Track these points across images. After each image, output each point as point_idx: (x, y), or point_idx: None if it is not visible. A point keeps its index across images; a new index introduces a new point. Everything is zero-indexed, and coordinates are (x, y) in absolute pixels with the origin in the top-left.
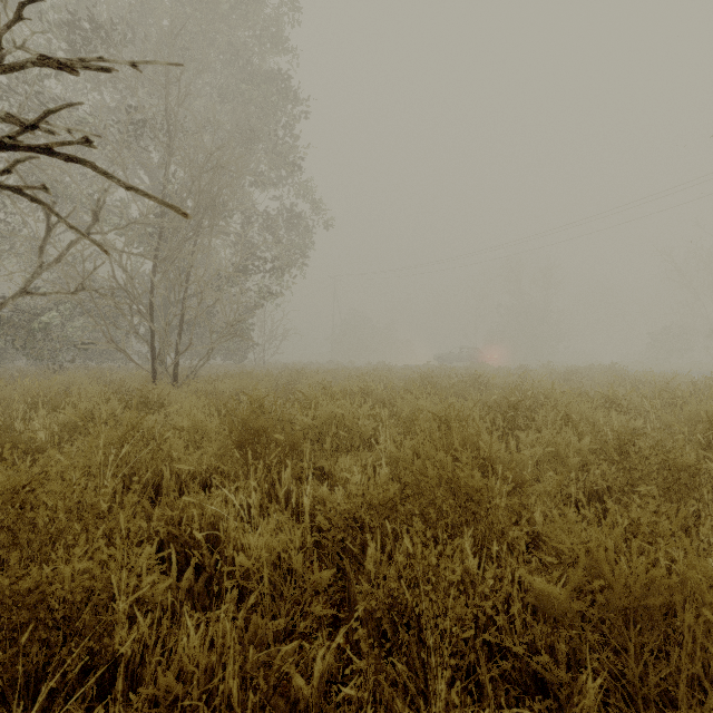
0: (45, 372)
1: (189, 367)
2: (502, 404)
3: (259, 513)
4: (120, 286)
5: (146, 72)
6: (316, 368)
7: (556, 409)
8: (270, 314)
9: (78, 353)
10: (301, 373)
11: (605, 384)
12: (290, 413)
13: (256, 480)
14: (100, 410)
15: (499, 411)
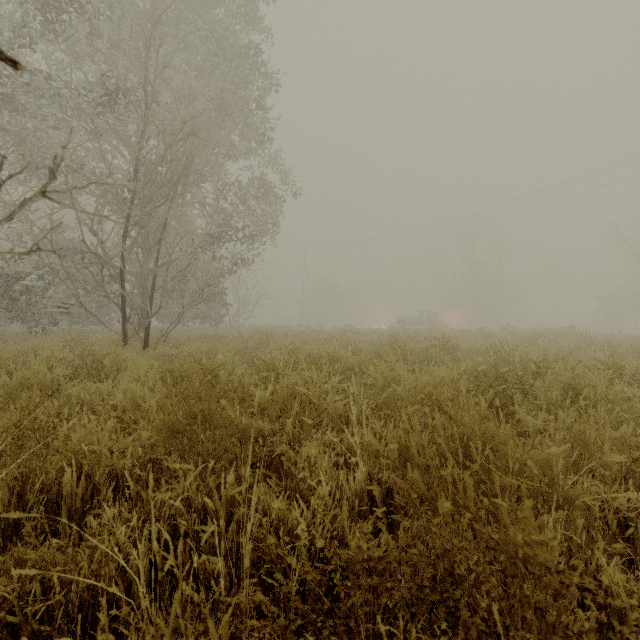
0: (24, 335)
1: (161, 330)
2: (489, 374)
3: (182, 545)
4: (90, 250)
5: (122, 47)
6: (286, 331)
7: (562, 382)
8: (244, 281)
9: (65, 317)
10: (270, 336)
11: (574, 348)
12: (250, 383)
13: (181, 496)
14: (38, 380)
15: (487, 382)
